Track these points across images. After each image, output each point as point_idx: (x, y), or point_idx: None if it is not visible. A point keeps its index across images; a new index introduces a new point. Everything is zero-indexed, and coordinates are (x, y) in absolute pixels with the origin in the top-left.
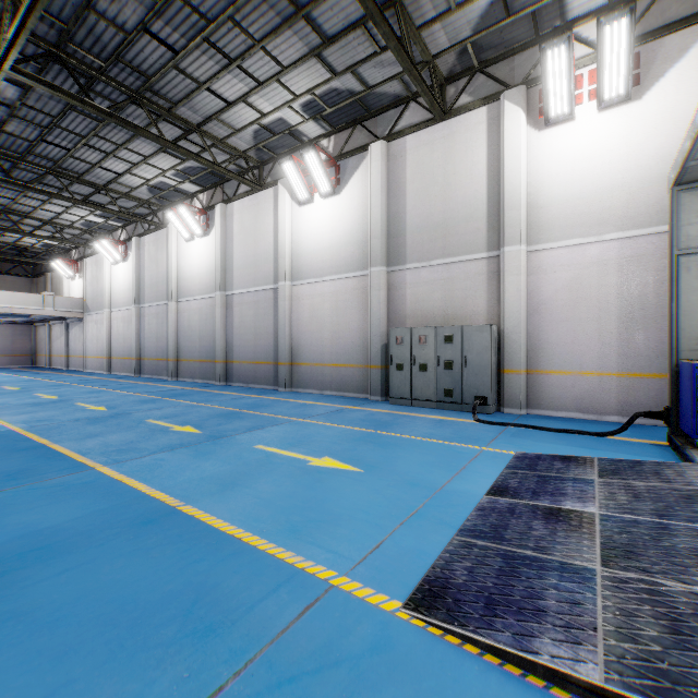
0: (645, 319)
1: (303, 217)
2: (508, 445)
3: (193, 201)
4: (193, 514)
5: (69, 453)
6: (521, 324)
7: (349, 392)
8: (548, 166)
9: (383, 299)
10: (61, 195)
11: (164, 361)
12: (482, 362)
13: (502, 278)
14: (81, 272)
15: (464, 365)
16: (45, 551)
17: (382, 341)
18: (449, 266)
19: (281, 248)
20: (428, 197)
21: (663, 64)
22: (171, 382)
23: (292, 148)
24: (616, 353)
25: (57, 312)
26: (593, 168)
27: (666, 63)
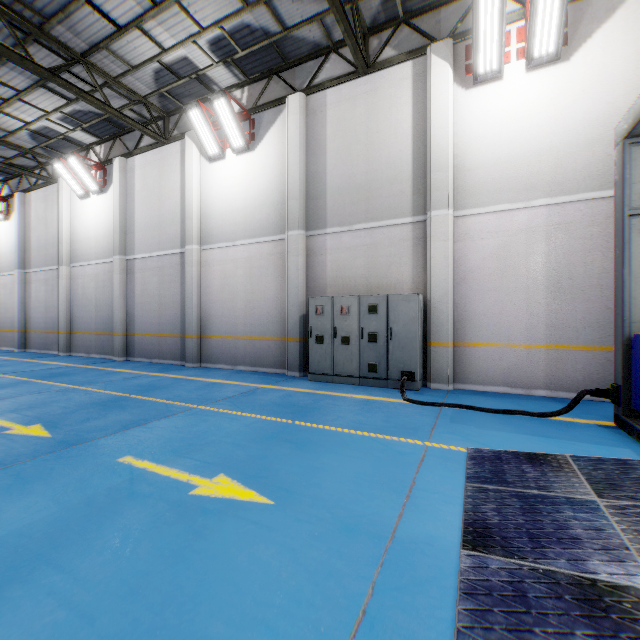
0: (573, 288)
1: (214, 175)
2: (453, 436)
3: (89, 153)
4: None
5: None
6: (449, 293)
7: (264, 367)
8: (475, 127)
9: (301, 265)
10: None
11: (54, 334)
12: (409, 334)
13: (428, 244)
14: None
15: (389, 338)
16: None
17: (300, 312)
18: (373, 231)
19: (189, 207)
20: (349, 157)
21: (591, 25)
22: (61, 357)
23: (202, 98)
24: (544, 325)
25: None
26: (521, 130)
27: (594, 24)
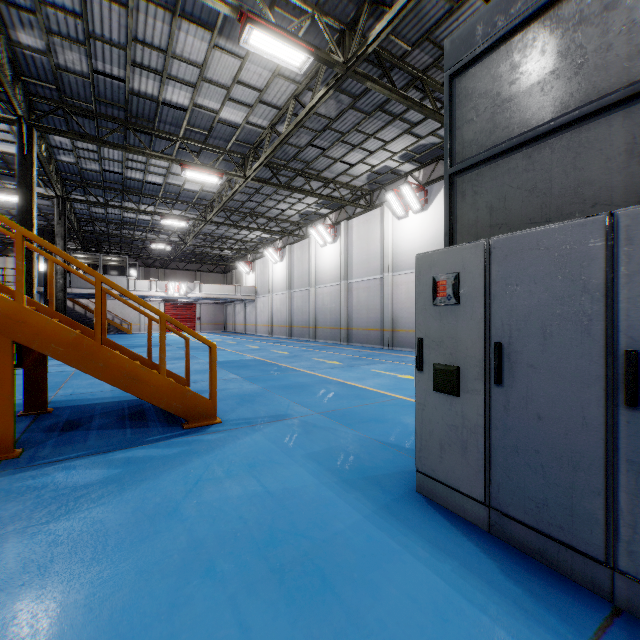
0: None
1: (401, 227)
2: None
3: (326, 219)
4: (350, 383)
5: (289, 366)
6: None
7: None
8: None
9: None
10: (253, 228)
11: (306, 328)
12: None
13: None
14: (253, 269)
15: None
16: (307, 385)
17: None
18: None
19: (386, 250)
20: None
21: None
22: (312, 342)
23: (393, 180)
24: None
25: (242, 296)
26: None
27: None
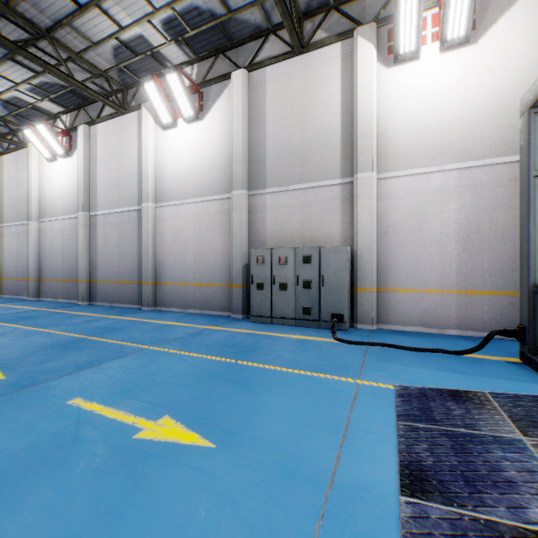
0: (480, 241)
1: (167, 141)
2: (381, 374)
3: (56, 122)
4: None
5: None
6: (373, 245)
7: (212, 310)
8: (396, 100)
9: (244, 221)
10: None
11: (25, 281)
12: (339, 281)
13: (355, 203)
14: None
15: (321, 284)
16: None
17: (243, 261)
18: (307, 191)
19: (145, 169)
20: (286, 126)
21: (496, 13)
22: (30, 302)
23: (156, 74)
24: (456, 273)
25: None
26: (436, 104)
27: (498, 12)
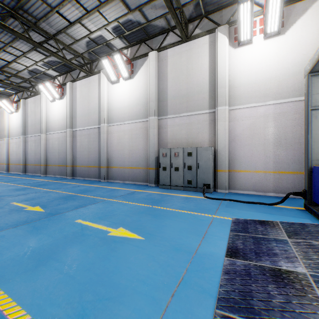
0: (286, 144)
1: (114, 90)
2: (226, 213)
3: (55, 80)
4: None
5: None
6: (226, 146)
7: (138, 181)
8: (239, 66)
9: (156, 133)
10: None
11: (38, 166)
12: (207, 166)
13: (216, 123)
14: None
15: (197, 168)
16: None
17: (155, 155)
18: (190, 117)
19: (102, 106)
20: (178, 81)
21: (295, 17)
22: (42, 177)
23: (108, 54)
24: (272, 161)
25: None
26: (261, 68)
27: (297, 17)
